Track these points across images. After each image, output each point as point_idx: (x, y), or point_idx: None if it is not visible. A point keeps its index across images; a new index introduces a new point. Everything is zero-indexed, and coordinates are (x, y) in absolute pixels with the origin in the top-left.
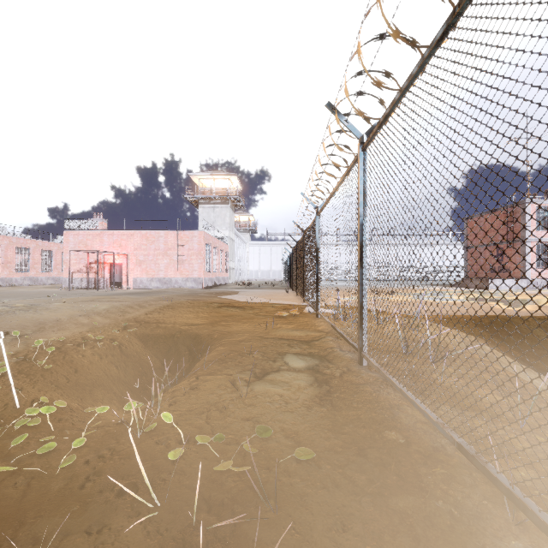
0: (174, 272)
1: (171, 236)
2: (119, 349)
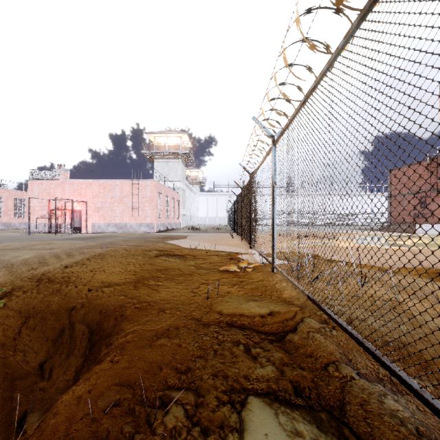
0: (129, 218)
1: (126, 185)
2: None
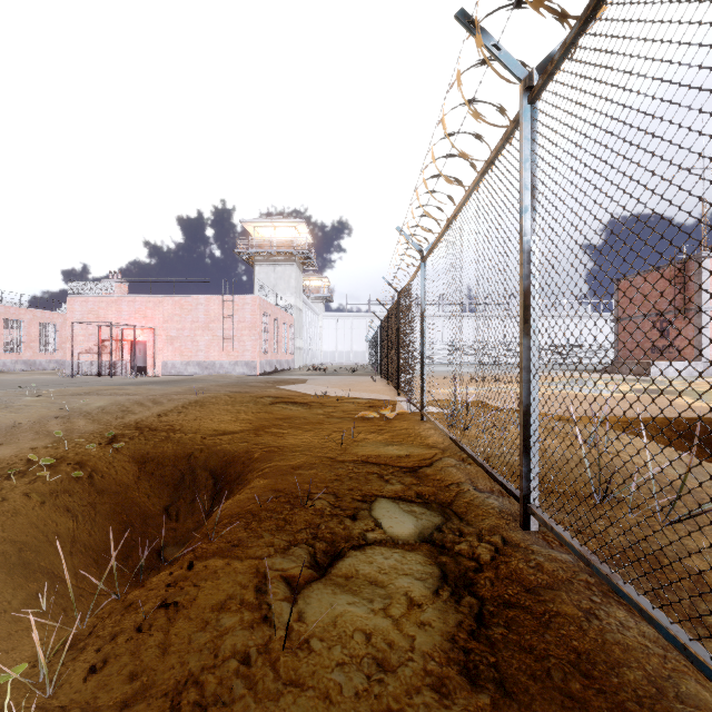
0: (218, 353)
1: (215, 304)
2: (88, 481)
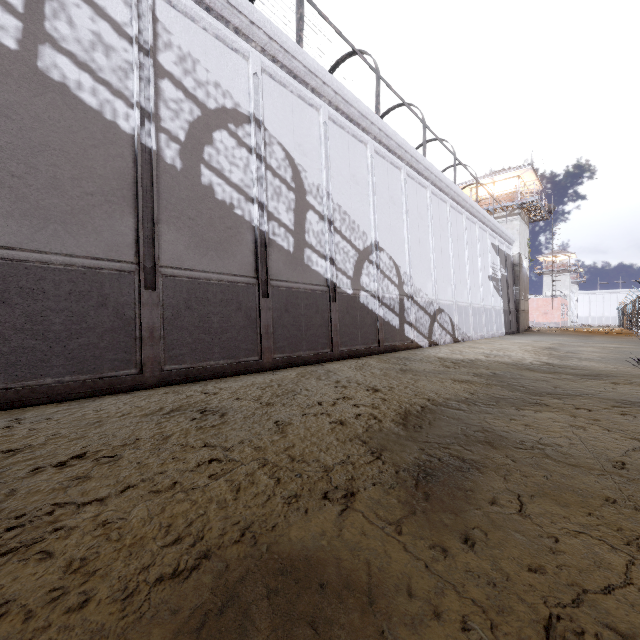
0: (542, 319)
1: (540, 301)
2: None
